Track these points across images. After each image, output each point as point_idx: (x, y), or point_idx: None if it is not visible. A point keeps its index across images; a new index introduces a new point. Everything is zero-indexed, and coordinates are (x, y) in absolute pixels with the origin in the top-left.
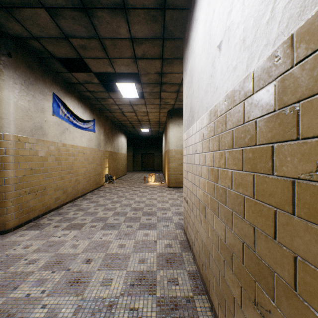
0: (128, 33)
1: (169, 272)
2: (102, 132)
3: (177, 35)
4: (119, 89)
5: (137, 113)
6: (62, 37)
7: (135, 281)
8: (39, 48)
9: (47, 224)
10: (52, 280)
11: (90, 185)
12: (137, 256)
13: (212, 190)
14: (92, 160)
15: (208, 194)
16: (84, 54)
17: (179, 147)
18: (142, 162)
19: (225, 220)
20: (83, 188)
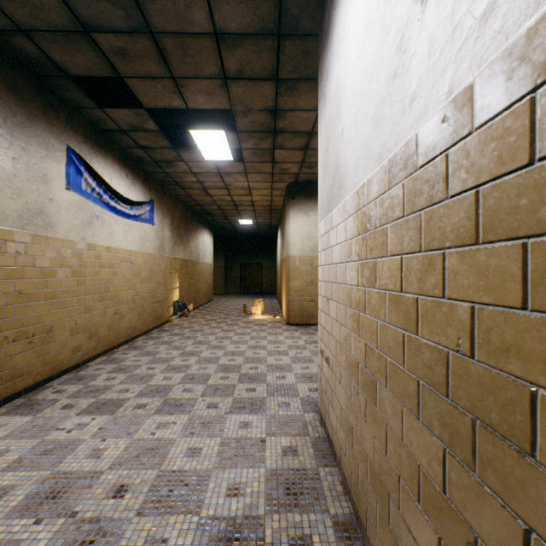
0: (209, 22)
1: (293, 520)
2: (167, 224)
3: (306, 26)
4: (195, 143)
5: (232, 189)
6: (78, 29)
7: (217, 545)
8: (34, 56)
9: (51, 401)
10: (32, 544)
11: (143, 321)
12: (224, 477)
13: (397, 348)
14: (148, 276)
15: (386, 355)
16: (125, 68)
17: (307, 252)
18: (241, 278)
19: (446, 436)
20: (129, 326)
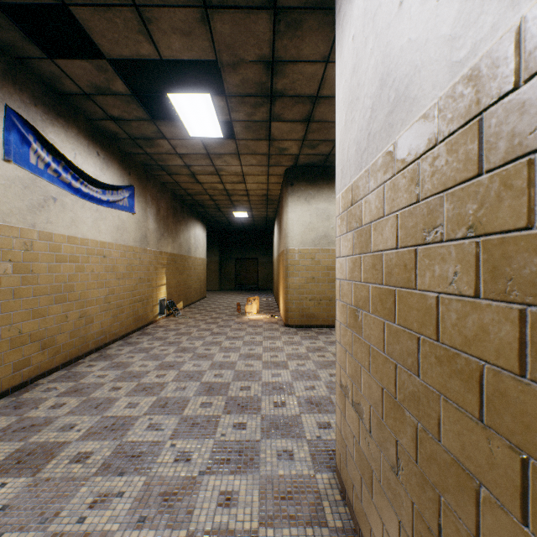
0: None
1: None
2: (151, 214)
3: None
4: (176, 113)
5: (224, 175)
6: None
7: None
8: None
9: None
10: None
11: (120, 324)
12: None
13: None
14: (127, 271)
15: None
16: None
17: (308, 245)
18: (236, 274)
19: None
20: (101, 331)
